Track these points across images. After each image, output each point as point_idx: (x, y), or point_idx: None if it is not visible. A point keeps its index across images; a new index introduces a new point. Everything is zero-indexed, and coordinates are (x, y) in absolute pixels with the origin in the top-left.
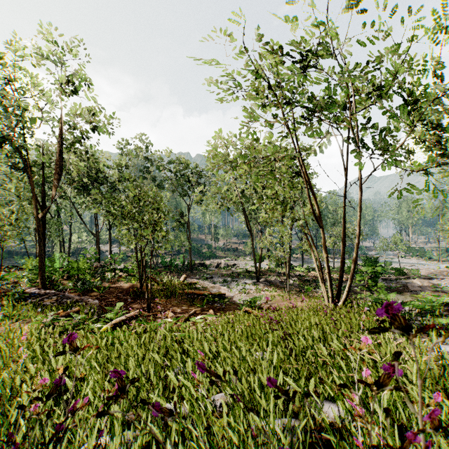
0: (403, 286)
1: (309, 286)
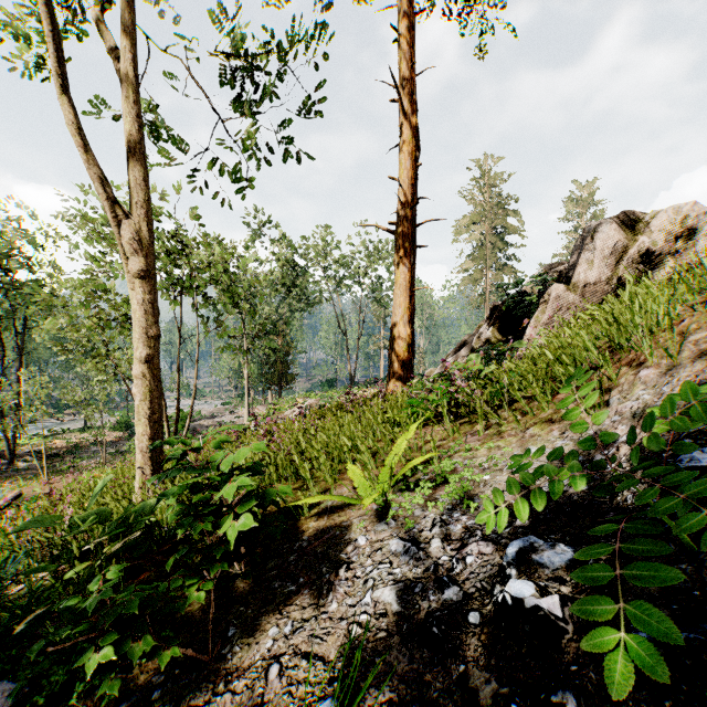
0: (193, 430)
1: (63, 462)
